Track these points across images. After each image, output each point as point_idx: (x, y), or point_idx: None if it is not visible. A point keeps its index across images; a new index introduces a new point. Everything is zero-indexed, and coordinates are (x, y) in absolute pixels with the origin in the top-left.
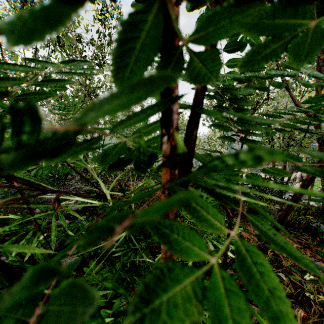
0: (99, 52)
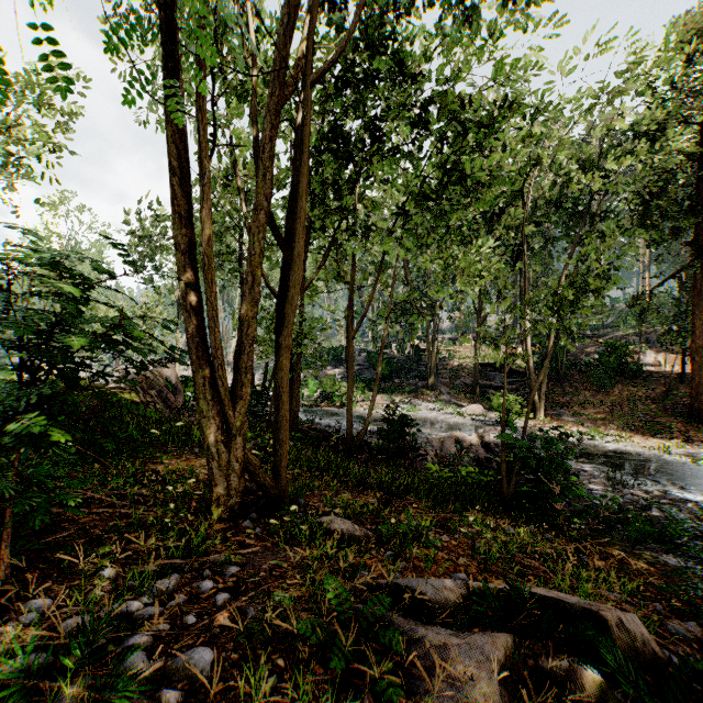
0: None
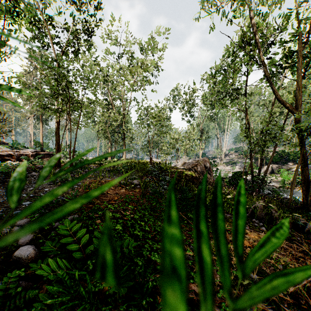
0: (73, 37)
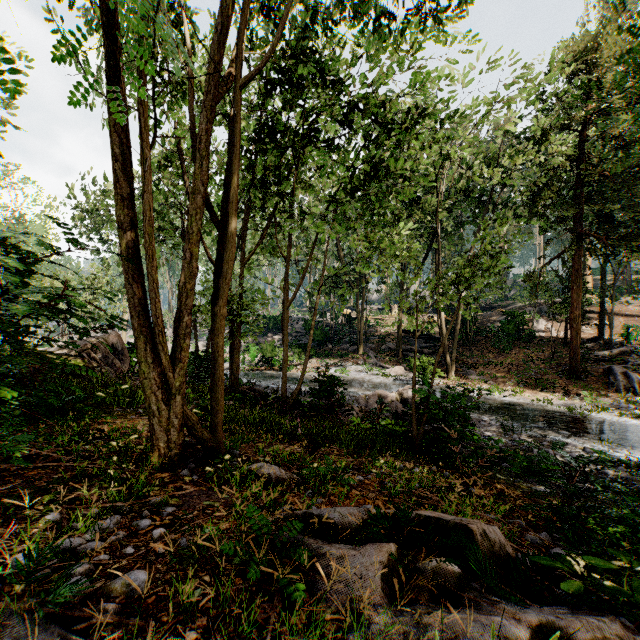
0: None
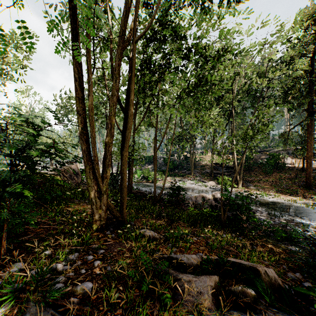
0: None
